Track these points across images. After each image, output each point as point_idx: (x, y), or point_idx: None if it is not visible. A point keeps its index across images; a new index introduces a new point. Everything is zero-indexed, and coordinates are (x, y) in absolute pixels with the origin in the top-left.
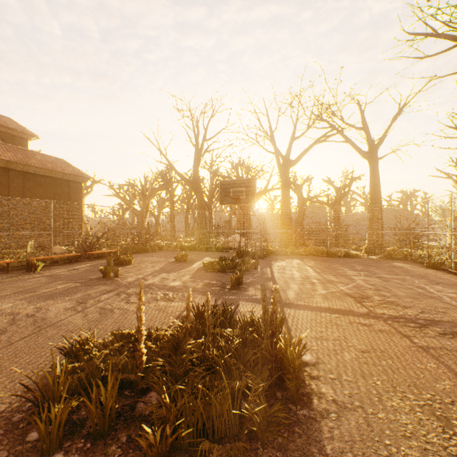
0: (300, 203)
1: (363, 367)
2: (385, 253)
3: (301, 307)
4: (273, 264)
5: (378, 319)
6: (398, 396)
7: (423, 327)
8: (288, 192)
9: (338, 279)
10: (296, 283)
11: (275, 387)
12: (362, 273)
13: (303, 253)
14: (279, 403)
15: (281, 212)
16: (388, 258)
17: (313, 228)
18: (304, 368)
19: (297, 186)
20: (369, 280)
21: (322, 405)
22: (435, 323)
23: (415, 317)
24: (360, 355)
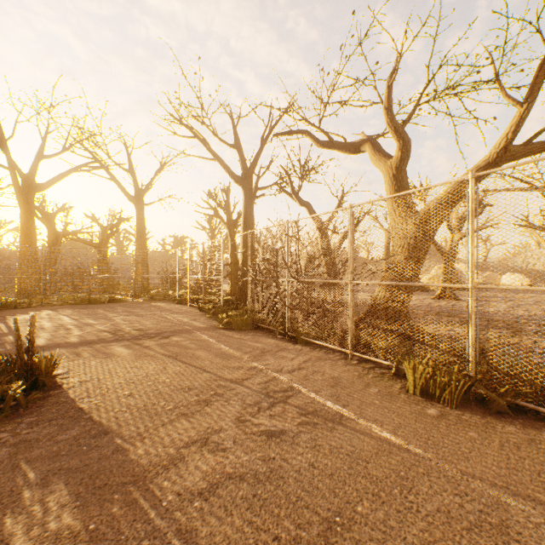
0: (54, 239)
1: (104, 364)
2: (149, 295)
3: (55, 347)
4: (9, 319)
5: (125, 340)
6: (121, 368)
7: (153, 338)
8: (33, 224)
9: (98, 322)
10: (48, 331)
11: (31, 391)
12: (123, 314)
13: (57, 302)
14: (36, 391)
15: (21, 250)
16: (151, 299)
17: (73, 272)
18: (57, 377)
19: (48, 214)
20: (127, 318)
21: (71, 385)
22: (161, 334)
23: (150, 334)
24: (104, 360)
